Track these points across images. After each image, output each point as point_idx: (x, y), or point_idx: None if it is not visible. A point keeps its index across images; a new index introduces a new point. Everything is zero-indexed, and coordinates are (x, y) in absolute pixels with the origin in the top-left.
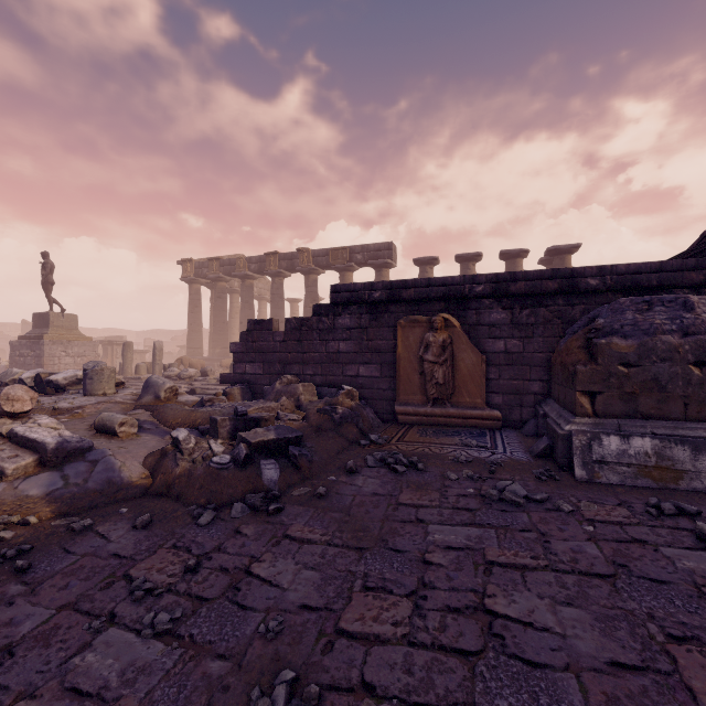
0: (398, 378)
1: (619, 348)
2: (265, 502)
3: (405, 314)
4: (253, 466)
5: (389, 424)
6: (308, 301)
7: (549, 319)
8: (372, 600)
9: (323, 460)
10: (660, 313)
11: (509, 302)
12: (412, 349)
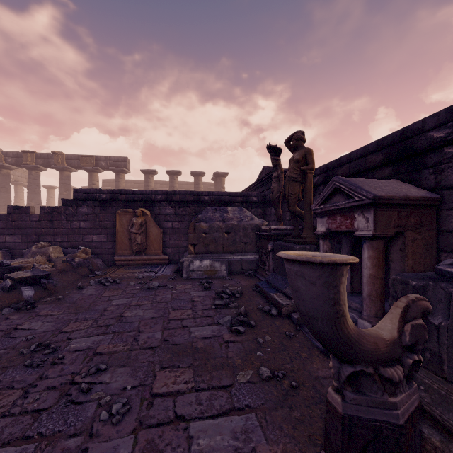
0: (117, 242)
1: (203, 227)
2: (25, 305)
3: (121, 207)
4: (16, 290)
5: (111, 267)
6: (62, 190)
7: (191, 213)
8: (78, 323)
9: (64, 285)
10: (218, 214)
11: (174, 204)
12: (125, 226)
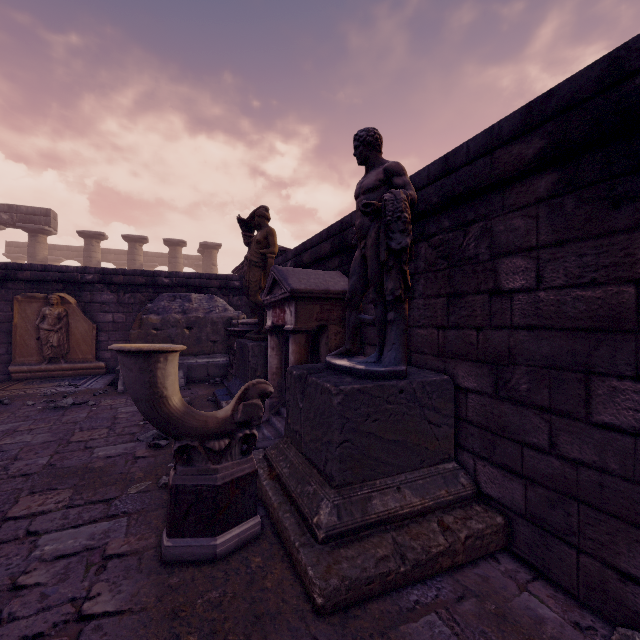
0: (15, 344)
1: (153, 320)
2: None
3: (24, 291)
4: None
5: (4, 382)
6: None
7: (144, 301)
8: None
9: None
10: (177, 303)
11: (116, 288)
12: (29, 319)
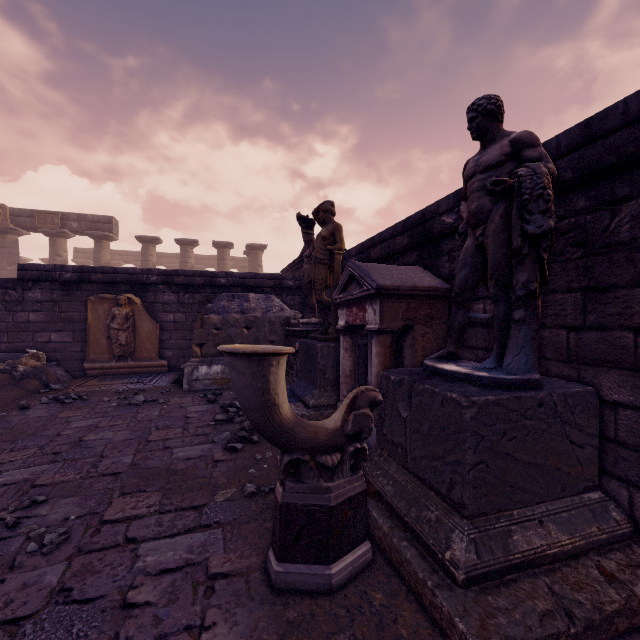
0: (89, 342)
1: (213, 320)
2: None
3: (96, 292)
4: None
5: (79, 378)
6: (4, 263)
7: (202, 301)
8: (14, 453)
9: None
10: (236, 303)
11: (176, 289)
12: (101, 319)
